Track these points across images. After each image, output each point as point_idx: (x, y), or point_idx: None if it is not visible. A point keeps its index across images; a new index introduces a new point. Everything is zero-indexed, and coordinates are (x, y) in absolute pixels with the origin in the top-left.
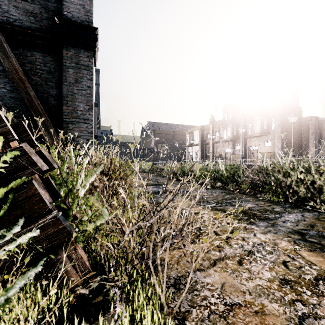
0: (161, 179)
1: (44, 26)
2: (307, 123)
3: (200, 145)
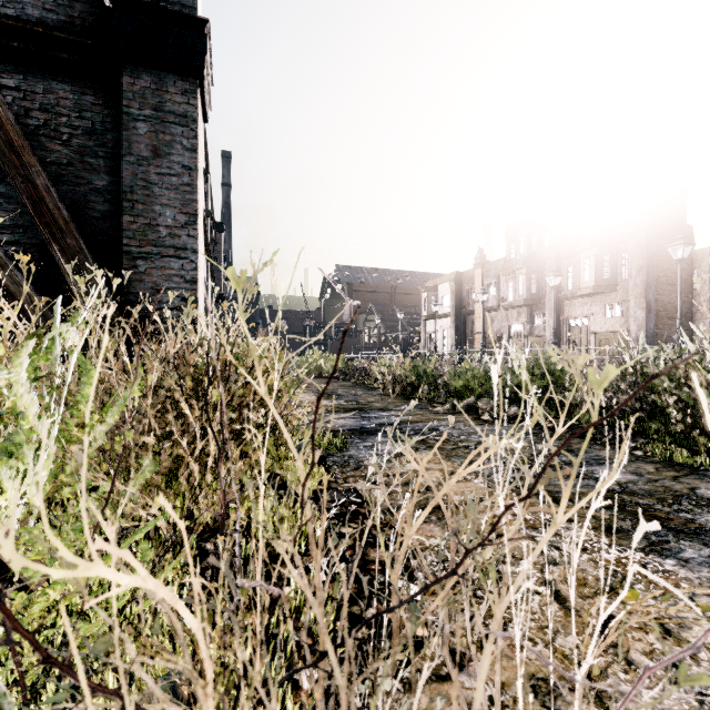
0: (367, 394)
1: (77, 17)
2: (707, 263)
3: (454, 317)
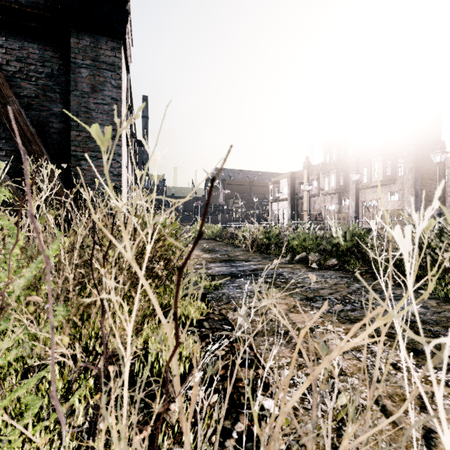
0: (234, 250)
1: None
2: None
3: (290, 201)
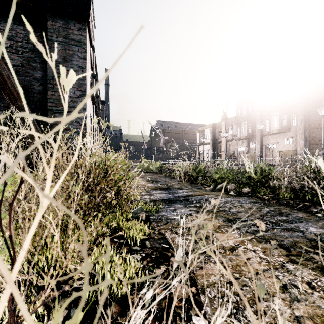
0: (171, 180)
1: None
2: None
3: (212, 144)
